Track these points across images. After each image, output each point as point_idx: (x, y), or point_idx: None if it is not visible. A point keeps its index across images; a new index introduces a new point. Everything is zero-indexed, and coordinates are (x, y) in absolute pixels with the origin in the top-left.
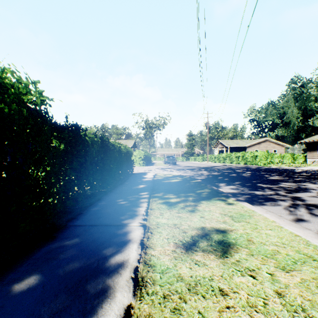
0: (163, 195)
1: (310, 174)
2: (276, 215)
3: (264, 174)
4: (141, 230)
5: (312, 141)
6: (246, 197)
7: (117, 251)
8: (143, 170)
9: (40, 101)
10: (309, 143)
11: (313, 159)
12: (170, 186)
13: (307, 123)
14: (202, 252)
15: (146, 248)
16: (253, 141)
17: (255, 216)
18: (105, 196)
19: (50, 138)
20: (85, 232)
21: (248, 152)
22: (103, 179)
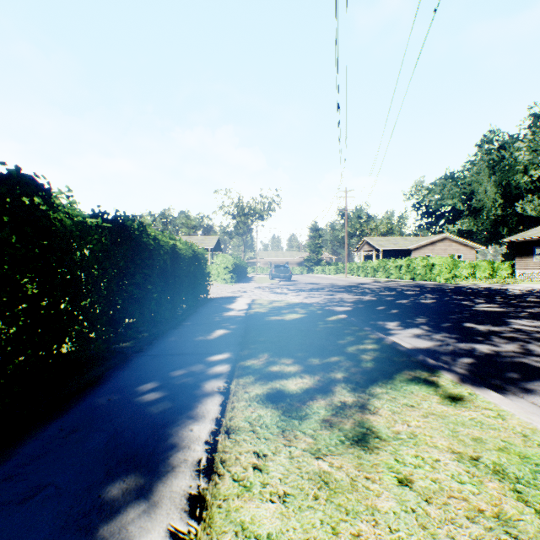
0: (268, 364)
1: None
2: None
3: (460, 300)
4: None
5: (525, 239)
6: (466, 364)
7: None
8: (230, 291)
9: None
10: (520, 244)
11: (526, 271)
12: (283, 333)
13: (511, 211)
14: None
15: None
16: (423, 239)
17: None
18: (116, 367)
19: None
20: None
21: (418, 259)
22: (123, 319)
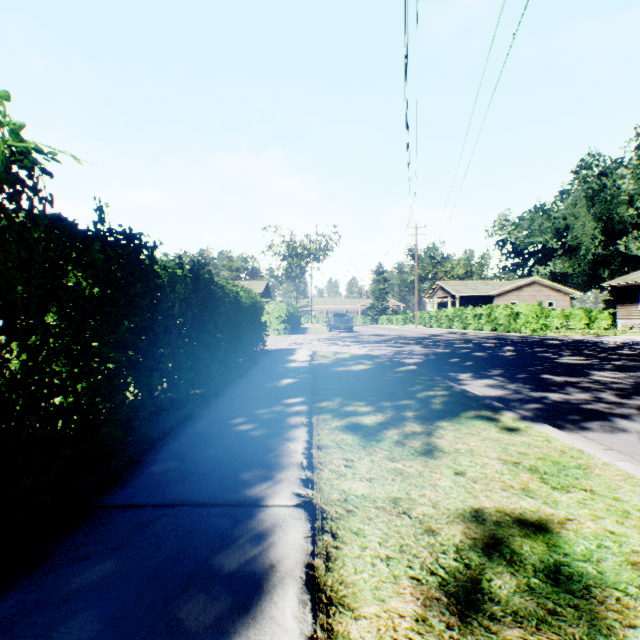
0: (342, 405)
1: (639, 351)
2: (635, 462)
3: (544, 352)
4: (303, 523)
5: (628, 284)
6: (533, 408)
7: (234, 622)
8: (286, 343)
9: (15, 155)
10: (622, 289)
11: (629, 321)
12: (352, 382)
13: (614, 249)
14: (516, 624)
15: (328, 606)
16: (507, 284)
17: (597, 469)
18: (203, 407)
19: (63, 266)
20: (137, 535)
21: (500, 307)
22: (198, 365)
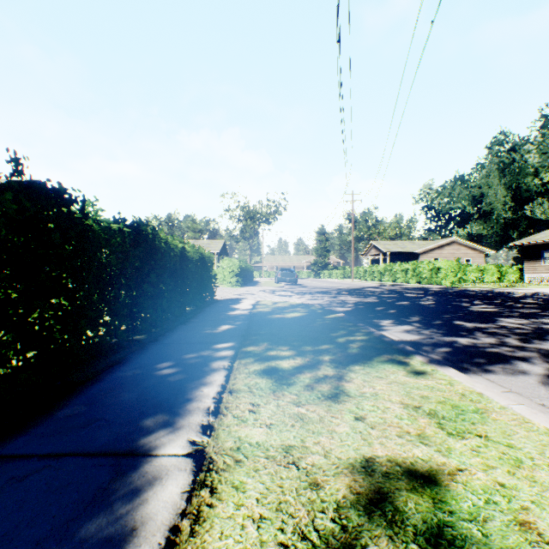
0: (266, 350)
1: (542, 300)
2: (533, 404)
3: (459, 302)
4: (186, 476)
5: (533, 243)
6: (443, 352)
7: None
8: (236, 294)
9: None
10: (528, 247)
11: (534, 275)
12: (282, 328)
13: (522, 214)
14: None
15: None
16: (431, 243)
17: (494, 413)
18: (136, 352)
19: None
20: (5, 491)
21: (424, 262)
22: (139, 313)
